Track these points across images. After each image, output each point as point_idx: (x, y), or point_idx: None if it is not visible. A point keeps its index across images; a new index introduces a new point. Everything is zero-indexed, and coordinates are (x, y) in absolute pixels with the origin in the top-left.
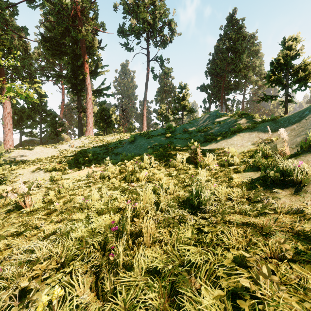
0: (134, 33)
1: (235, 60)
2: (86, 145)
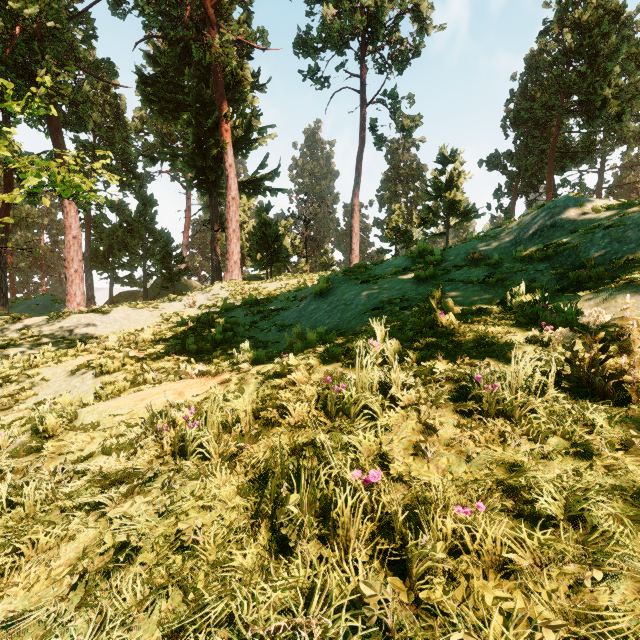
0: (331, 41)
1: (593, 75)
2: (220, 302)
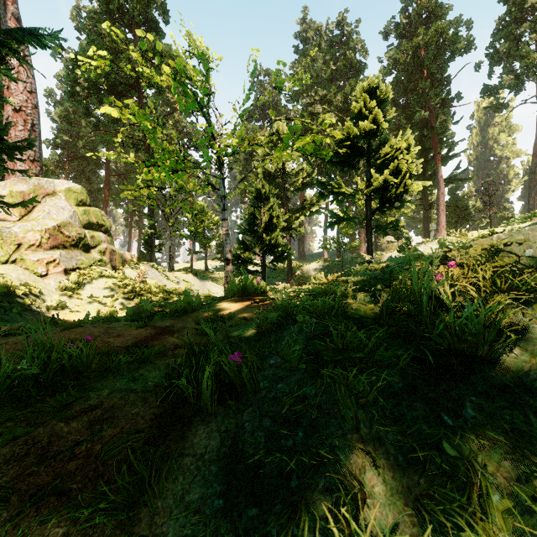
0: (510, 89)
1: None
2: None
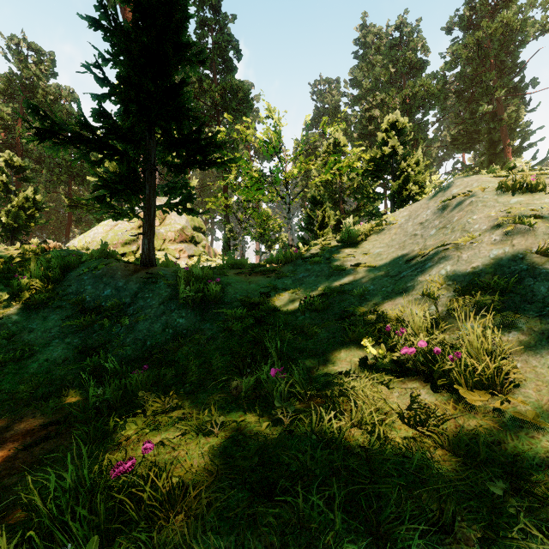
0: None
1: None
2: None
